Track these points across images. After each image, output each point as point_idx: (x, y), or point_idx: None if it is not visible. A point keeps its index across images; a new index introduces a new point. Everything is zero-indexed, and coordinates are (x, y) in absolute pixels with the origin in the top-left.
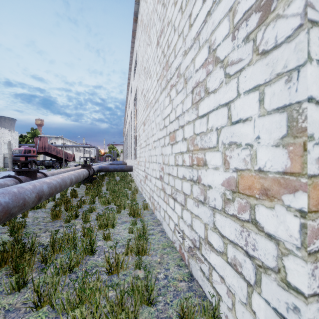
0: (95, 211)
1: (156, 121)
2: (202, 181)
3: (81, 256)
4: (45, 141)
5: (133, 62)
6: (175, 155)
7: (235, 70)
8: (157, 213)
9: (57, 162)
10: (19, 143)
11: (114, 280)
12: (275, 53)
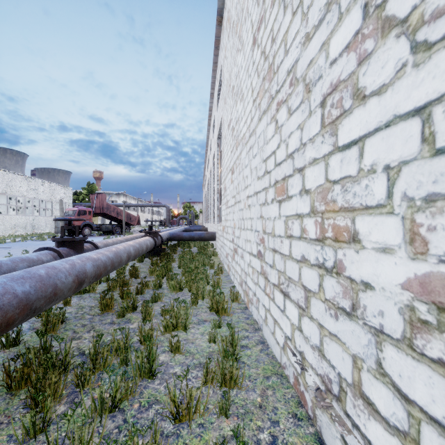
0: (162, 300)
1: (251, 165)
2: (347, 271)
3: (133, 383)
4: (103, 199)
5: (217, 83)
6: (286, 220)
7: None
8: (253, 309)
9: (117, 227)
10: (73, 202)
11: (184, 435)
12: None
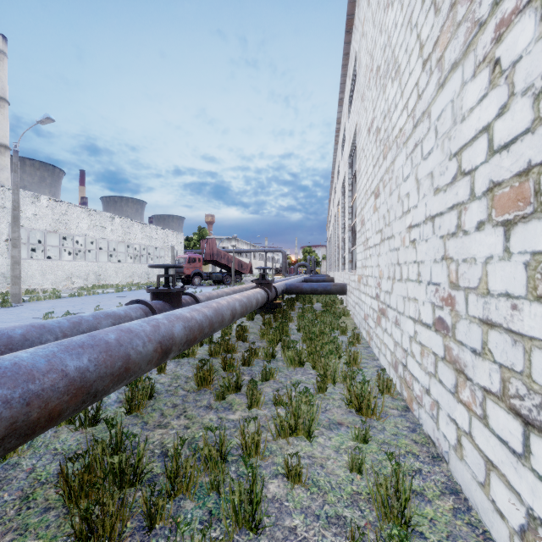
0: (275, 378)
1: (418, 173)
2: None
3: None
4: (213, 245)
5: (348, 82)
6: (535, 260)
7: None
8: (422, 415)
9: (228, 276)
10: (185, 249)
11: None
12: None
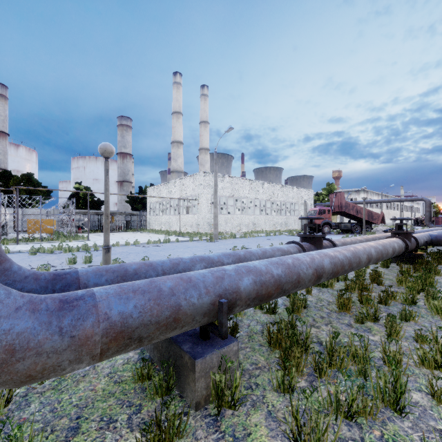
0: (416, 320)
1: None
2: None
3: (372, 404)
4: (341, 198)
5: None
6: None
7: None
8: None
9: (356, 225)
10: (314, 202)
11: None
12: None
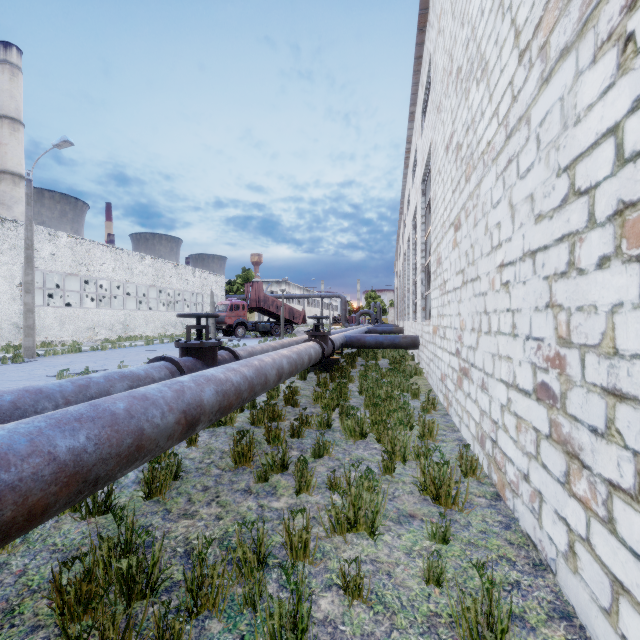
0: (330, 454)
1: (512, 196)
2: None
3: None
4: (260, 289)
5: (421, 92)
6: None
7: None
8: (518, 507)
9: (277, 326)
10: (226, 294)
11: None
12: None
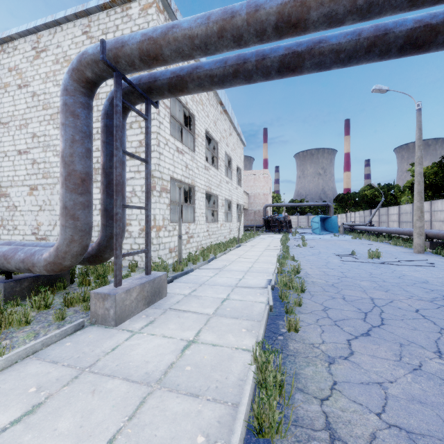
0: None
1: None
2: (129, 230)
3: None
4: None
5: None
6: None
7: (143, 201)
8: None
9: None
10: None
11: None
12: (152, 204)
